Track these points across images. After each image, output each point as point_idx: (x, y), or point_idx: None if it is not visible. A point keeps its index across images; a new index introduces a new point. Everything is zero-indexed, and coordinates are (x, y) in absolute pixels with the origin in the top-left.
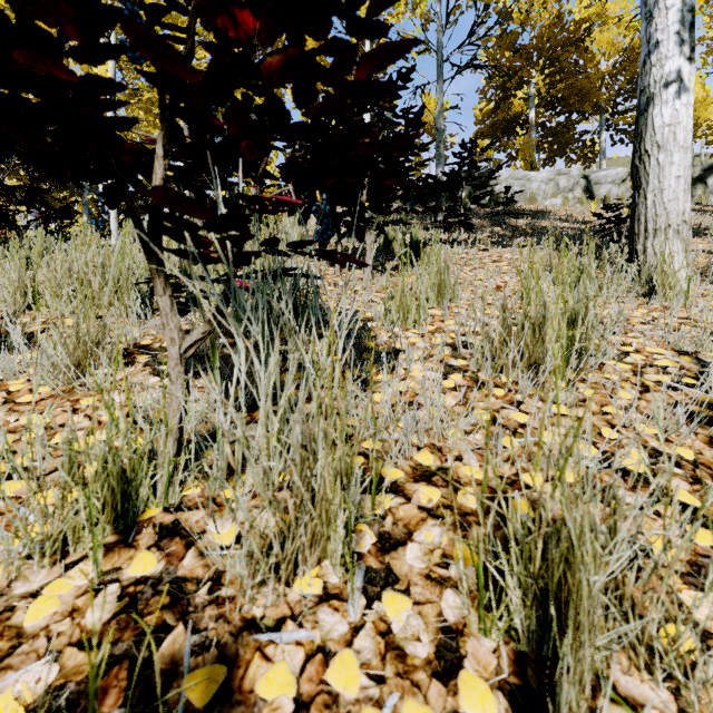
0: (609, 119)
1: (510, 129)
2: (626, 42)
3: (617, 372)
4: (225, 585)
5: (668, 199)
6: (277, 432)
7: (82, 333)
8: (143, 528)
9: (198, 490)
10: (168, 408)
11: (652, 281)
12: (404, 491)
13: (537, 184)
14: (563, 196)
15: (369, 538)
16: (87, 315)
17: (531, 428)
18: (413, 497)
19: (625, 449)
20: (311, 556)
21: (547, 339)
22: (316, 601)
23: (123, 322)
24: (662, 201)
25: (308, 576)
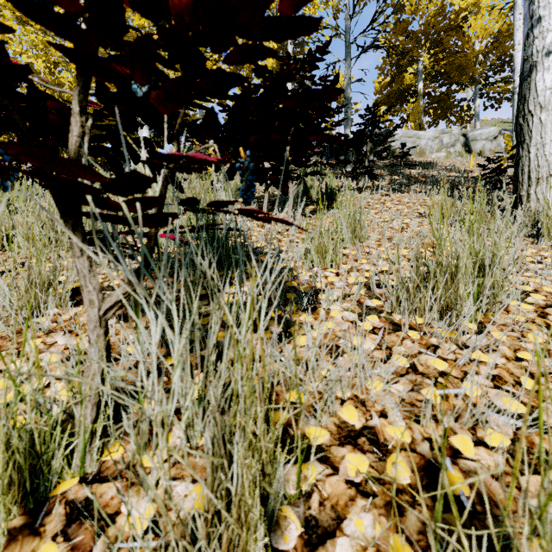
0: (482, 89)
1: (403, 98)
2: (496, 27)
3: (522, 313)
4: None
5: (550, 153)
6: (199, 395)
7: (35, 277)
8: (54, 507)
9: (119, 454)
10: (87, 371)
11: (537, 223)
12: (330, 458)
13: (425, 141)
14: (446, 150)
15: (294, 529)
16: (39, 261)
17: (451, 377)
18: (340, 468)
19: (549, 403)
20: None
21: (460, 285)
22: None
23: None
24: (544, 154)
25: None
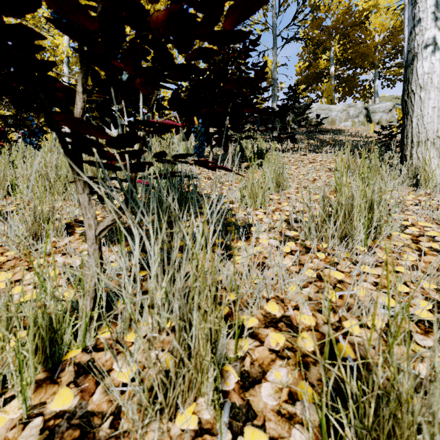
0: (380, 72)
1: (318, 79)
2: (391, 24)
3: (401, 240)
4: (121, 426)
5: (427, 122)
6: (166, 292)
7: (38, 214)
8: (66, 366)
9: (109, 334)
10: (87, 275)
11: (417, 176)
12: (258, 335)
13: (335, 113)
14: (352, 120)
15: (233, 378)
16: (41, 202)
17: (346, 283)
18: (265, 341)
19: (415, 300)
20: (189, 396)
21: (355, 219)
22: (193, 435)
23: (69, 204)
24: (423, 123)
25: (186, 412)
